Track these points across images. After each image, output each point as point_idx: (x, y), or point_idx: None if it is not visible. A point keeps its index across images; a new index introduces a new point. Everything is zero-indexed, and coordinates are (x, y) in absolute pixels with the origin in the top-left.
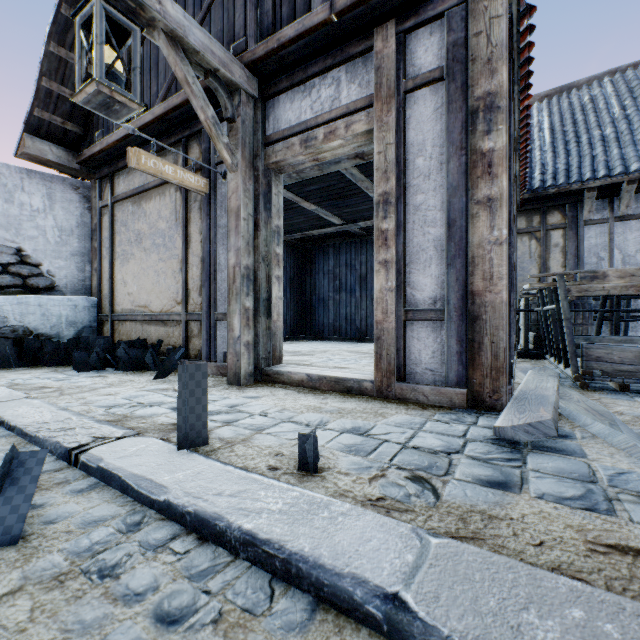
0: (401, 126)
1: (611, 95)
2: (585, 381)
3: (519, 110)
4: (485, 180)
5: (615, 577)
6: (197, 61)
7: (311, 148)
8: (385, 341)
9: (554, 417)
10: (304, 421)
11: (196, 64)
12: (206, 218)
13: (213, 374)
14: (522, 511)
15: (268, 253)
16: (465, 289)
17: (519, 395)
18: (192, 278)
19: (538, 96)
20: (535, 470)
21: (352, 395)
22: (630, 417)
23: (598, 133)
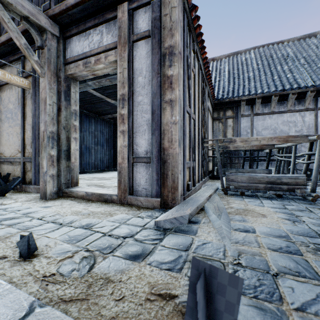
0: (131, 59)
1: (253, 58)
2: (226, 191)
3: (202, 59)
4: (169, 90)
5: (144, 319)
6: (13, 9)
7: (88, 67)
8: (123, 174)
9: (193, 212)
10: (61, 221)
11: (13, 11)
12: (34, 103)
13: (37, 192)
14: (131, 275)
15: (68, 124)
16: (160, 146)
17: (187, 200)
18: (27, 137)
19: (224, 55)
20: (163, 245)
21: (107, 203)
22: (234, 209)
23: (247, 75)
